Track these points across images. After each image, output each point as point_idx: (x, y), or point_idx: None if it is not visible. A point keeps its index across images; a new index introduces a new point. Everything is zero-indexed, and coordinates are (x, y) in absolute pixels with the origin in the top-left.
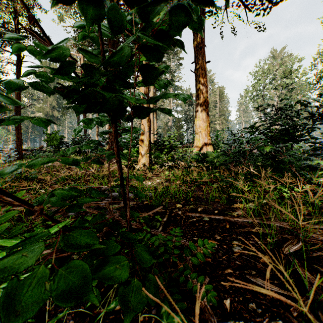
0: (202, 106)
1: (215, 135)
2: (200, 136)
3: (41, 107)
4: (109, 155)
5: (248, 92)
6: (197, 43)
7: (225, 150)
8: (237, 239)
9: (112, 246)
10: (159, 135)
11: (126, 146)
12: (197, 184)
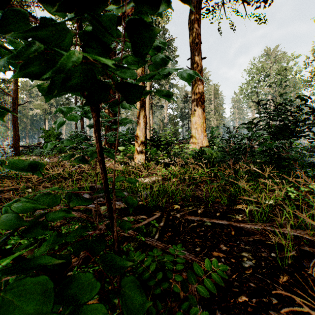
0: (198, 103)
1: (210, 132)
2: (196, 132)
3: (39, 104)
4: (94, 153)
5: (242, 89)
6: (193, 39)
7: (224, 146)
8: (246, 251)
9: (90, 282)
10: (155, 131)
11: (122, 142)
12: (195, 182)
